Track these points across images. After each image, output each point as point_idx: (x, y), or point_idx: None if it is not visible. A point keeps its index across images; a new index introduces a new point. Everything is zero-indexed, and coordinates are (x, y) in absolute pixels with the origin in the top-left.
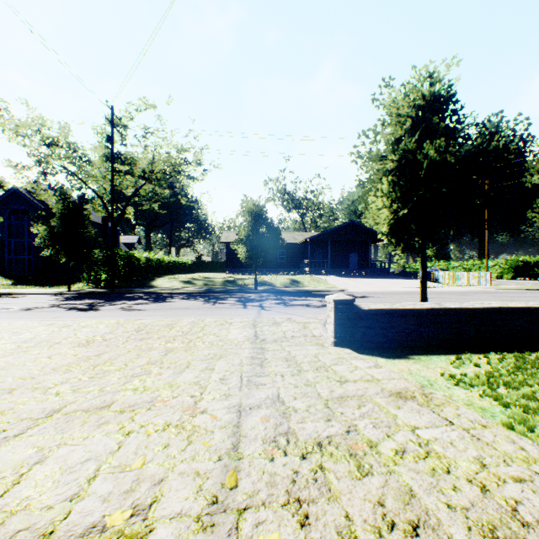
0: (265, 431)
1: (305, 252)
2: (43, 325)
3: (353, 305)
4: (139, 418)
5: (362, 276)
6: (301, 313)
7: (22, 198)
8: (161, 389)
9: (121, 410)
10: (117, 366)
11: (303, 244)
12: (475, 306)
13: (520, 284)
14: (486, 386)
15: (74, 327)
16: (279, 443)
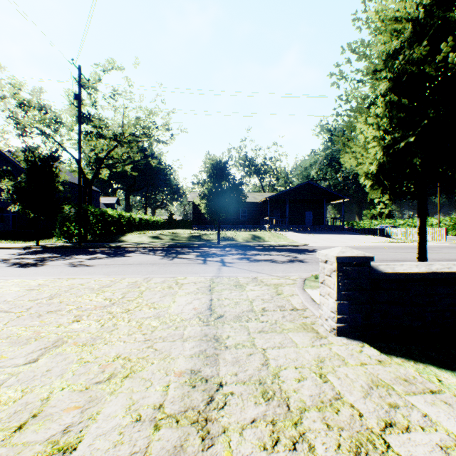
0: None
1: (264, 210)
2: None
3: (369, 266)
4: None
5: (318, 232)
6: (267, 271)
7: (7, 161)
8: None
9: None
10: None
11: (263, 203)
12: None
13: None
14: None
15: None
16: None
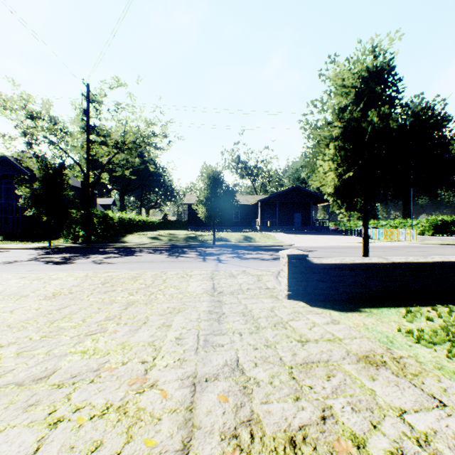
0: (223, 418)
1: (256, 212)
2: (16, 278)
3: (306, 260)
4: (76, 395)
5: (305, 233)
6: (254, 266)
7: (11, 165)
8: (111, 352)
9: (60, 383)
10: (74, 322)
11: (255, 206)
12: (420, 261)
13: (440, 239)
14: (450, 345)
15: (45, 280)
16: (241, 440)
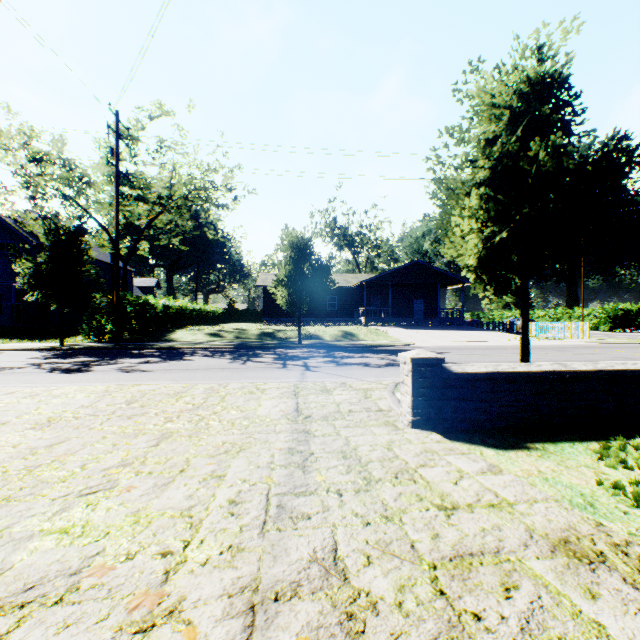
0: None
1: (360, 298)
2: None
3: (440, 366)
4: (18, 639)
5: (430, 327)
6: (358, 375)
7: (8, 230)
8: (113, 531)
9: None
10: (66, 471)
11: (358, 289)
12: (616, 368)
13: (622, 337)
14: None
15: (40, 397)
16: None
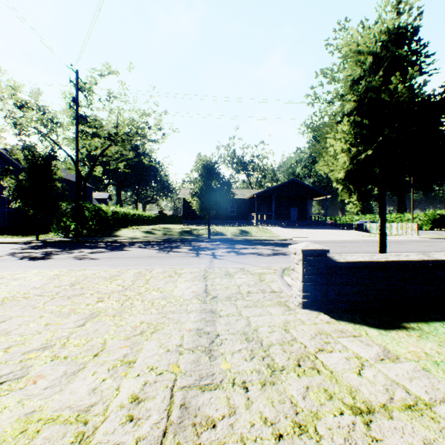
0: None
1: (252, 206)
2: None
3: (326, 256)
4: None
5: (302, 227)
6: (253, 262)
7: (2, 158)
8: None
9: None
10: None
11: (250, 200)
12: None
13: (440, 234)
14: None
15: (4, 279)
16: None
